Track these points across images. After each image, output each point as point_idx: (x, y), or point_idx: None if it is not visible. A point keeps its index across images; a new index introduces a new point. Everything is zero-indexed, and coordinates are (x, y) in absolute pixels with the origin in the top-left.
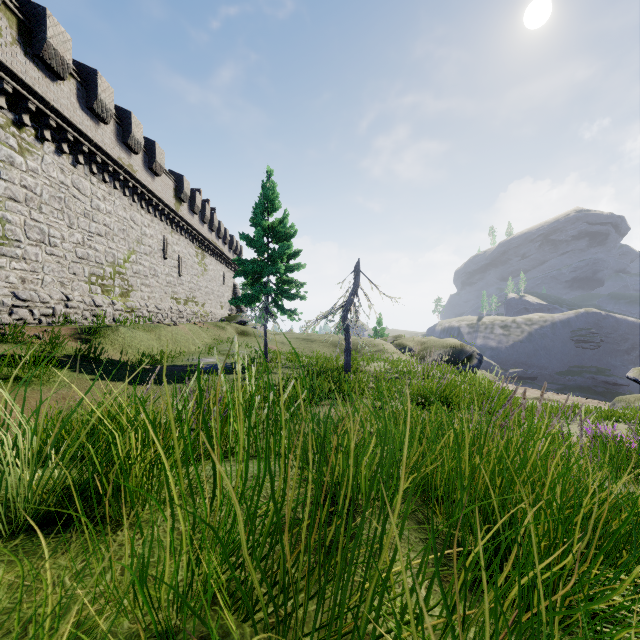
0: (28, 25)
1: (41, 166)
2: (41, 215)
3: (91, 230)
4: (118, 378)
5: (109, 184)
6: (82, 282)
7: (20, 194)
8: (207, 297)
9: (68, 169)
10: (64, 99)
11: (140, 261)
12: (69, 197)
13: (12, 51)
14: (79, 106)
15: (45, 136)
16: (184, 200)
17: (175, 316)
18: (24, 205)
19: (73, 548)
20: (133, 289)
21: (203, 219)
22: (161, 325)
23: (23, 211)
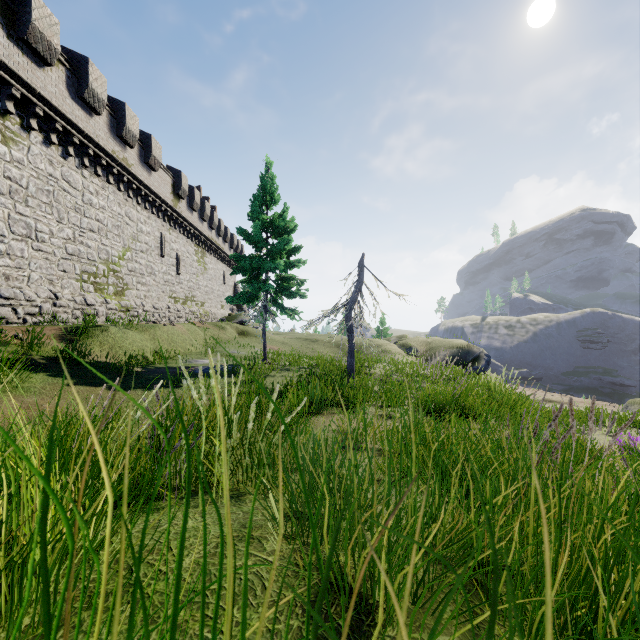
0: (11, 6)
1: (27, 157)
2: (27, 208)
3: (83, 225)
4: (100, 383)
5: (102, 178)
6: (73, 280)
7: (3, 186)
8: (207, 296)
9: (57, 161)
10: (52, 87)
11: (136, 259)
12: (58, 190)
13: None
14: (69, 95)
15: (31, 125)
16: (182, 197)
17: (173, 316)
18: (8, 197)
19: None
20: (128, 287)
21: (202, 217)
22: (156, 325)
23: (7, 204)
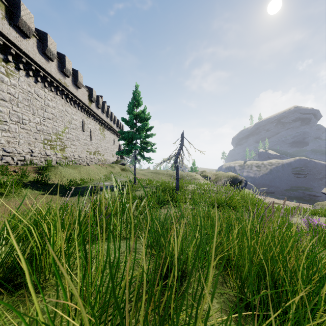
0: (11, 9)
1: (18, 83)
2: (18, 108)
3: (44, 116)
4: (56, 193)
5: (54, 92)
6: (40, 143)
7: (7, 97)
8: (105, 151)
9: (32, 84)
10: (30, 48)
11: (70, 132)
12: (33, 99)
13: (2, 22)
14: (38, 52)
15: (20, 67)
16: (93, 101)
17: (88, 161)
18: (9, 103)
19: (2, 307)
20: (66, 147)
21: (103, 111)
22: (81, 165)
23: (8, 106)
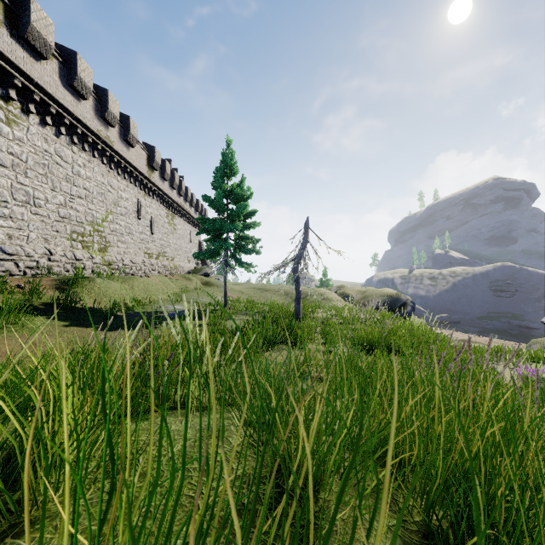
0: (14, 10)
1: (26, 136)
2: (26, 179)
3: (72, 193)
4: (89, 324)
5: (89, 153)
6: (64, 239)
7: (7, 160)
8: (176, 252)
9: (51, 139)
10: (47, 77)
11: (117, 221)
12: (52, 164)
13: None
14: (61, 83)
15: (30, 109)
16: (156, 168)
17: (148, 269)
18: (11, 170)
19: None
20: (110, 245)
21: (172, 185)
22: (134, 276)
23: (10, 175)
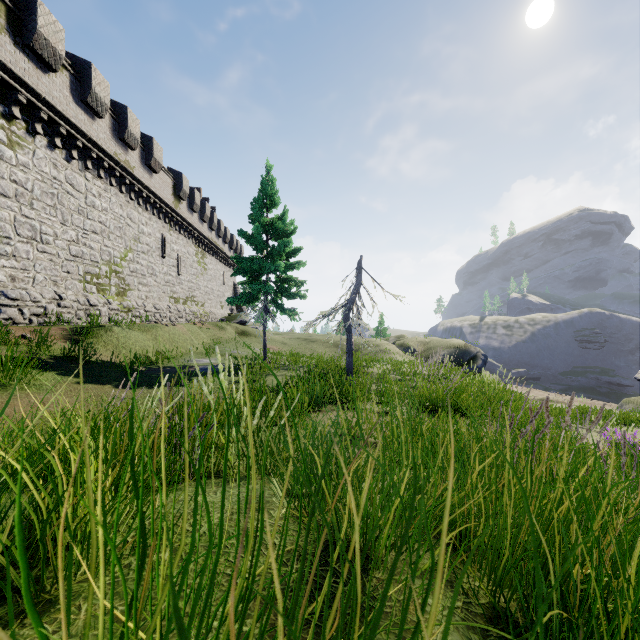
0: (18, 13)
1: (32, 160)
2: (32, 211)
3: (86, 227)
4: (107, 381)
5: (105, 180)
6: (76, 281)
7: (10, 189)
8: (207, 297)
9: (61, 164)
10: (56, 92)
11: (137, 260)
12: (62, 193)
13: (0, 40)
14: (72, 99)
15: (36, 129)
16: (183, 198)
17: (174, 316)
18: (14, 201)
19: None
20: (130, 288)
21: (203, 218)
22: (158, 325)
23: (13, 207)
